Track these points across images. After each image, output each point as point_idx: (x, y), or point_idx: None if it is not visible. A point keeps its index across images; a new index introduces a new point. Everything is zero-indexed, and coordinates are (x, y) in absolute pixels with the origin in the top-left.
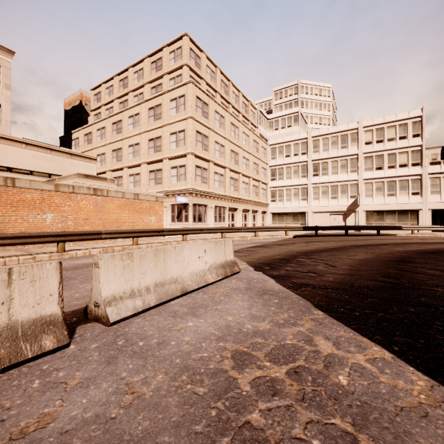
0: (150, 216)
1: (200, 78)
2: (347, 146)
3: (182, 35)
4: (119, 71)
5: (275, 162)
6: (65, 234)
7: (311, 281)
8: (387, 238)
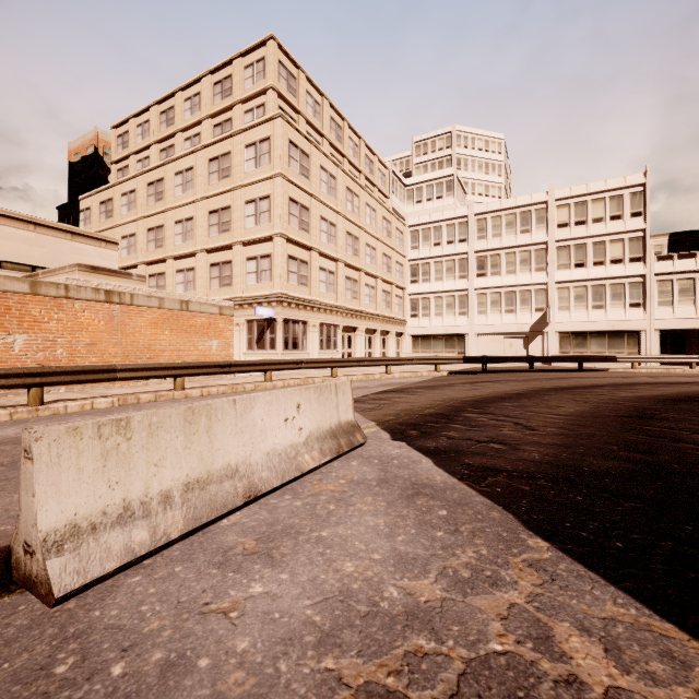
0: (210, 340)
1: (296, 111)
2: (531, 230)
3: (265, 38)
4: (160, 97)
5: (418, 254)
6: (43, 371)
7: (501, 461)
8: (596, 375)
